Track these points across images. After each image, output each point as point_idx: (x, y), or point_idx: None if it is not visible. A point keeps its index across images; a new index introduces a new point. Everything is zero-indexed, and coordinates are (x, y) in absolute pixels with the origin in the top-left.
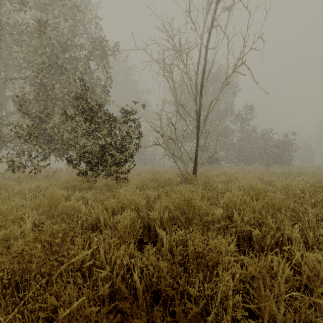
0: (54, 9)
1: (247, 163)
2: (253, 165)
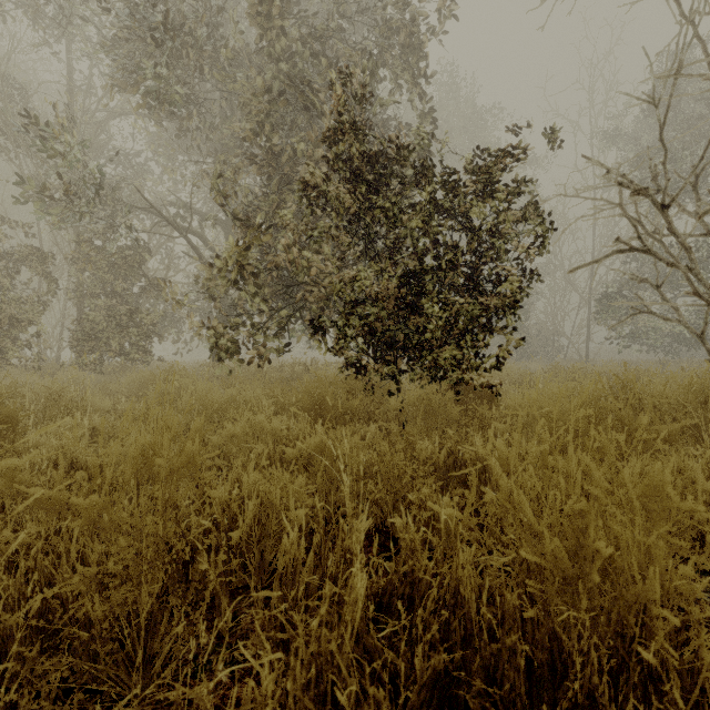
0: None
1: None
2: None
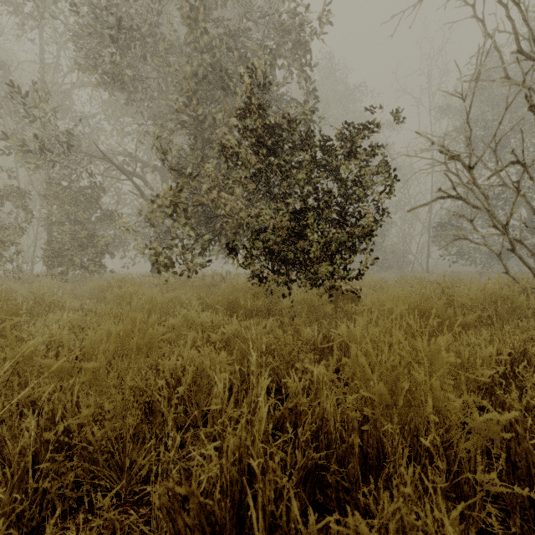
0: None
1: None
2: None
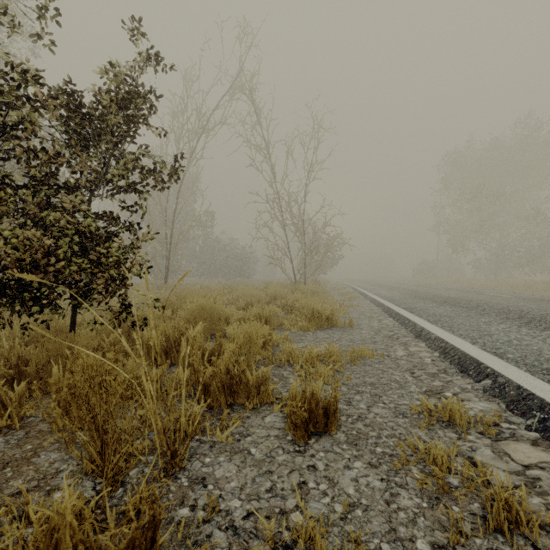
0: None
1: (209, 276)
2: (216, 278)
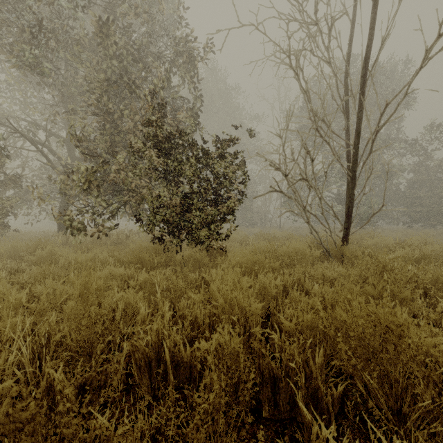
0: (122, 1)
1: (429, 224)
2: (442, 227)
